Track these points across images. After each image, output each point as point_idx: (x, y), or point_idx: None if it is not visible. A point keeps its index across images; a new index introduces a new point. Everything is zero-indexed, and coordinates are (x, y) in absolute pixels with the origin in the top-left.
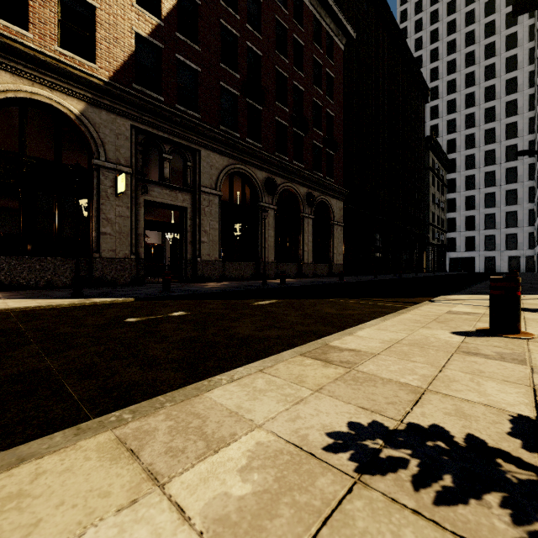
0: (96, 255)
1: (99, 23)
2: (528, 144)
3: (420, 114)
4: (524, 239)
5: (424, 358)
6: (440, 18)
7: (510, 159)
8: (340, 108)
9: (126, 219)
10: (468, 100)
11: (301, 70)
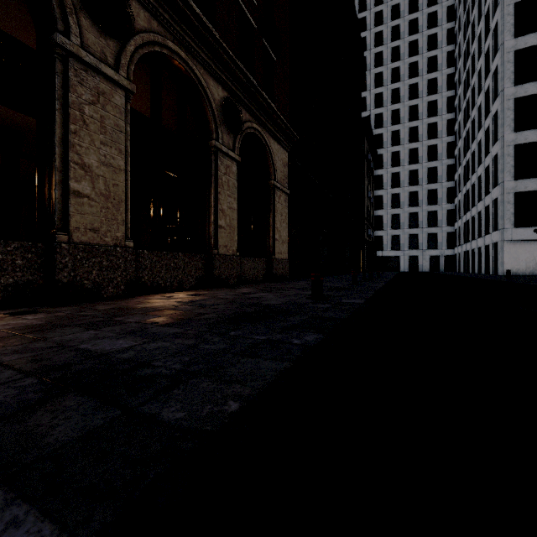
0: None
1: None
2: (446, 145)
3: (358, 91)
4: (443, 238)
5: None
6: (368, 7)
7: (431, 159)
8: None
9: None
10: (394, 96)
11: None
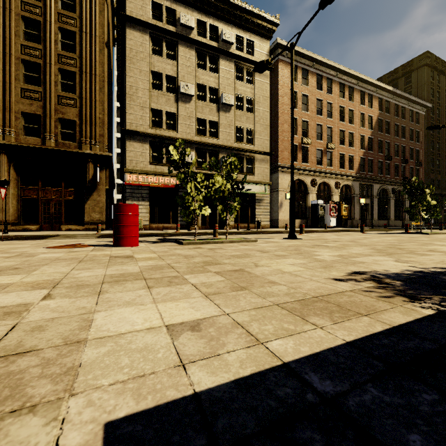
0: (353, 219)
1: (354, 159)
2: None
3: None
4: None
5: None
6: None
7: None
8: (423, 144)
9: (358, 209)
10: None
11: (404, 137)
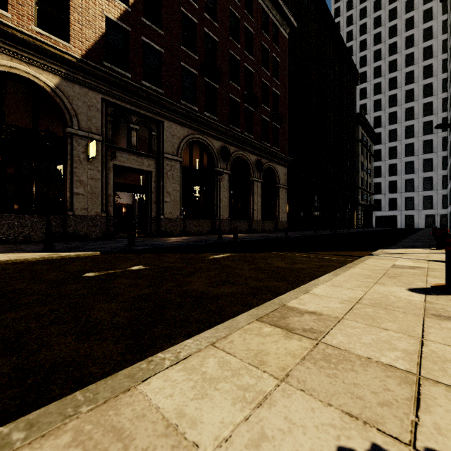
0: (70, 213)
1: (73, 6)
2: (441, 120)
3: (351, 95)
4: (438, 200)
5: (395, 324)
6: (368, 14)
7: (427, 133)
8: (285, 88)
9: (97, 181)
10: (391, 83)
11: (251, 54)
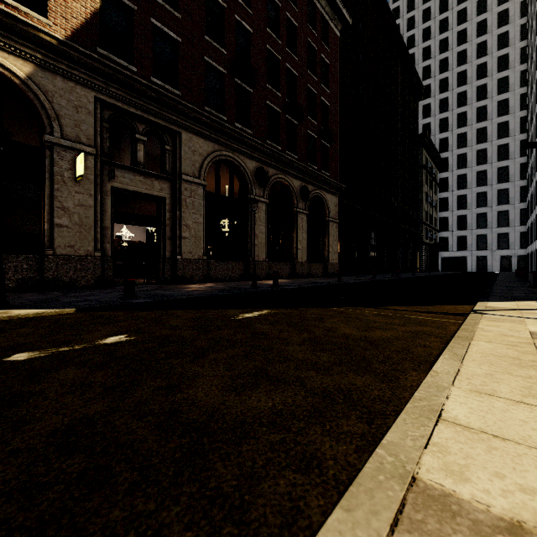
0: (48, 252)
1: None
2: (519, 143)
3: (414, 111)
4: (515, 238)
5: None
6: (433, 16)
7: (502, 158)
8: (336, 98)
9: (88, 209)
10: (460, 99)
11: (294, 53)
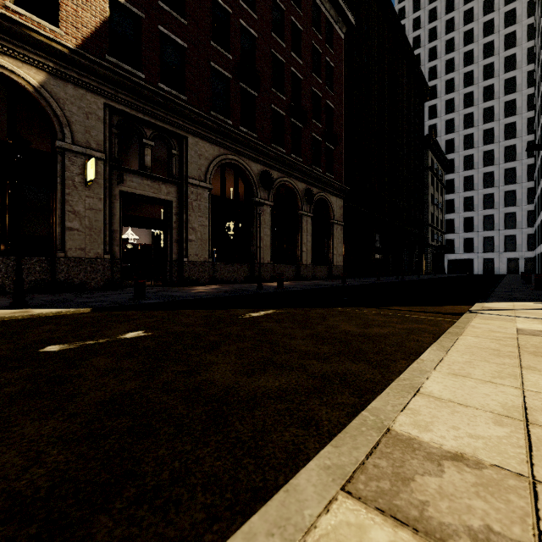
0: (60, 255)
1: None
2: (527, 144)
3: (420, 112)
4: (522, 240)
5: None
6: (439, 16)
7: (509, 159)
8: (340, 101)
9: (98, 213)
10: (467, 100)
11: (299, 56)
